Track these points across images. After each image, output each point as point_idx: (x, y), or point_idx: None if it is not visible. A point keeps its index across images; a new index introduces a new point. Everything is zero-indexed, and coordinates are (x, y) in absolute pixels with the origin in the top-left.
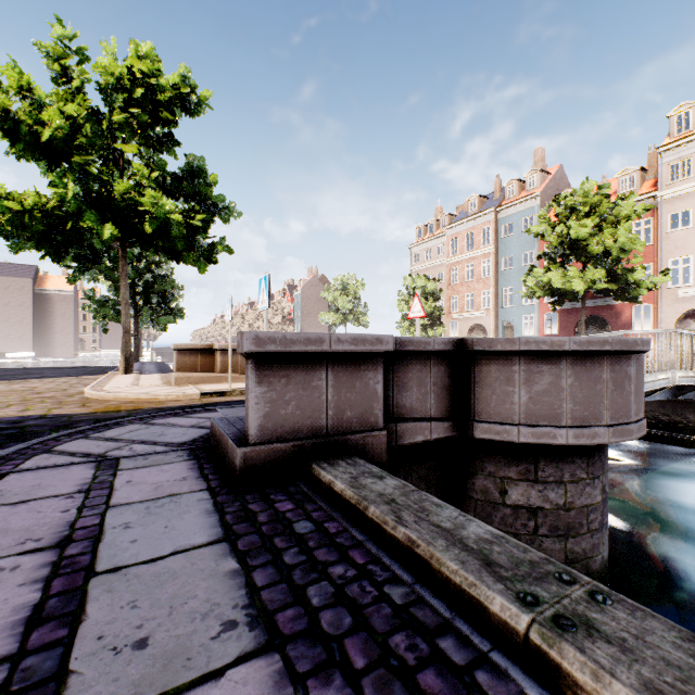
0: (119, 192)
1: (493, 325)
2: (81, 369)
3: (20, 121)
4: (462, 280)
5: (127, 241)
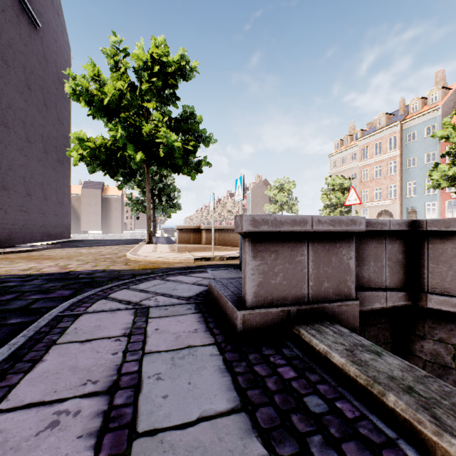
0: (146, 132)
1: (398, 210)
2: (125, 241)
3: (93, 95)
4: (371, 178)
5: (149, 162)
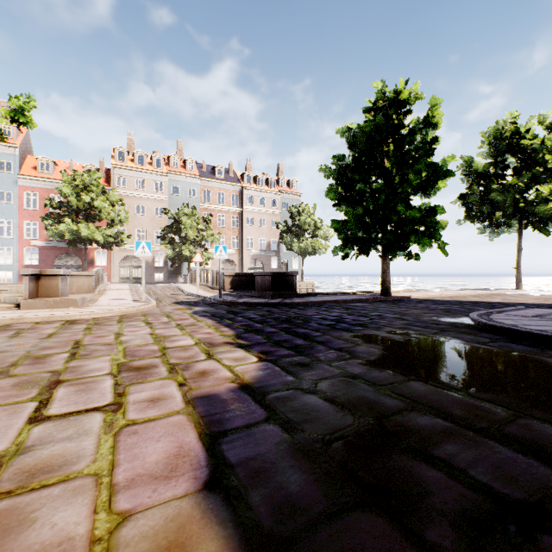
0: None
1: None
2: None
3: None
4: None
5: None
